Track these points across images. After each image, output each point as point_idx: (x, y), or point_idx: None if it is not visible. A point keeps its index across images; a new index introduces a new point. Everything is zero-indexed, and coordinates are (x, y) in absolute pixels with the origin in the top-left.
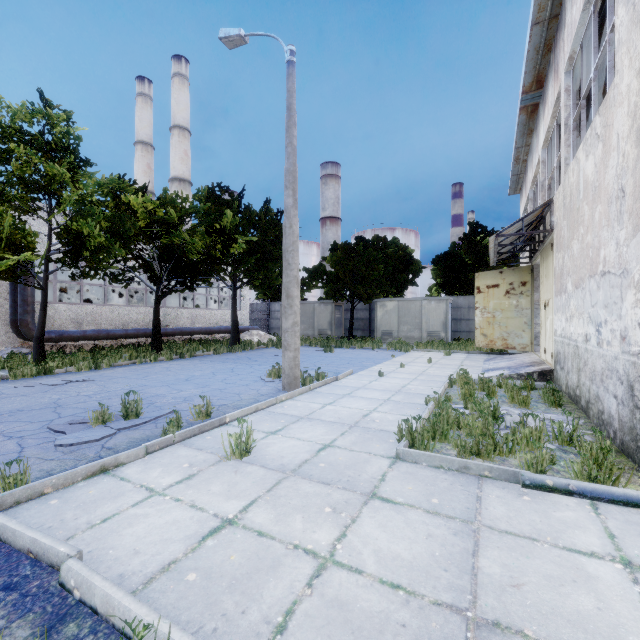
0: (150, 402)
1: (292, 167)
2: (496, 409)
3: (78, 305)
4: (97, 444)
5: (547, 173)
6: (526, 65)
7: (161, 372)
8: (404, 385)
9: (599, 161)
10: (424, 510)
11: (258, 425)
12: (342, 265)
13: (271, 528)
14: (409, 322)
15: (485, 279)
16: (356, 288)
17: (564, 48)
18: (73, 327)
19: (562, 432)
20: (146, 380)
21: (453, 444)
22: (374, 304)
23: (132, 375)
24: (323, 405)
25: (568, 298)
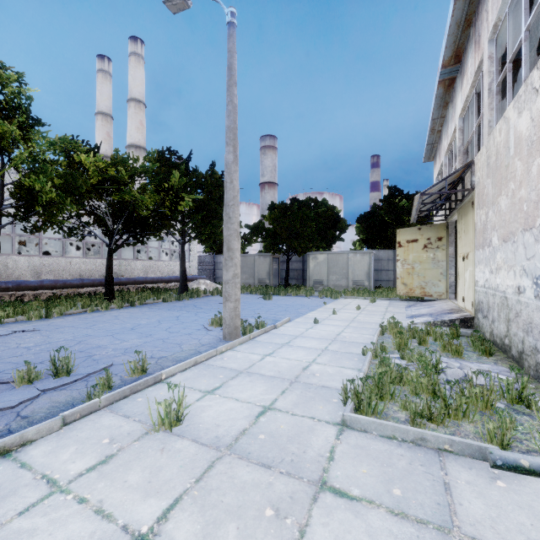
0: (88, 355)
1: (233, 124)
2: (438, 363)
3: (37, 257)
4: (12, 411)
5: (464, 139)
6: (447, 39)
7: (109, 321)
8: (339, 333)
9: (538, 114)
10: (387, 509)
11: (195, 382)
12: (279, 222)
13: None
14: (337, 272)
15: (405, 235)
16: (291, 242)
17: (488, 17)
18: (32, 277)
19: (512, 390)
20: (92, 329)
21: (401, 406)
22: (307, 257)
23: (80, 324)
24: (263, 356)
25: (493, 251)
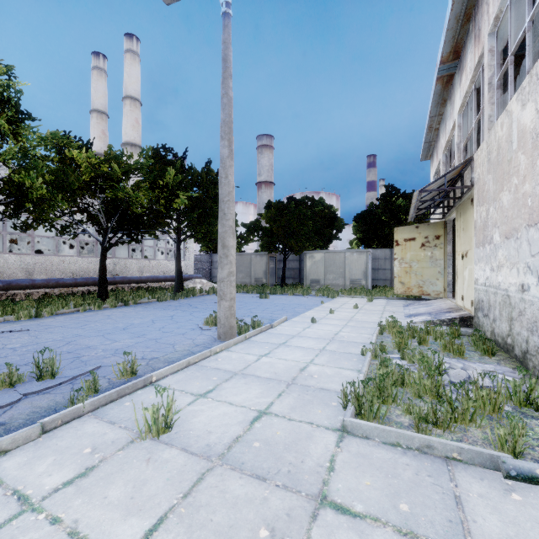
0: (77, 356)
1: (228, 118)
2: (441, 364)
3: (29, 255)
4: None
5: (462, 136)
6: (446, 34)
7: (101, 320)
8: (336, 332)
9: None
10: (394, 528)
11: (187, 384)
12: (276, 221)
13: None
14: (334, 271)
15: (403, 233)
16: (288, 241)
17: (489, 10)
18: (23, 276)
19: (519, 392)
20: (83, 329)
21: (404, 409)
22: (303, 256)
23: (71, 324)
24: (258, 357)
25: (495, 249)
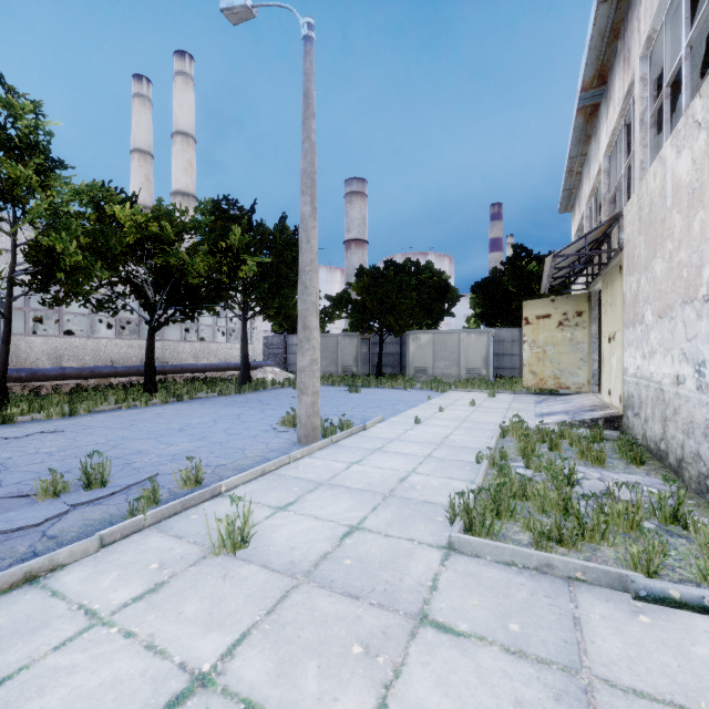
0: (127, 462)
1: (310, 167)
2: (572, 473)
3: (57, 338)
4: (36, 530)
5: (610, 184)
6: (588, 55)
7: (151, 419)
8: (446, 435)
9: (701, 155)
10: (501, 647)
11: (263, 496)
12: (369, 292)
13: (267, 693)
14: (446, 358)
15: (534, 308)
16: (385, 319)
17: (640, 28)
18: (50, 364)
19: (664, 506)
20: (130, 430)
21: (523, 525)
22: (406, 337)
23: (114, 424)
24: (348, 464)
25: (646, 330)
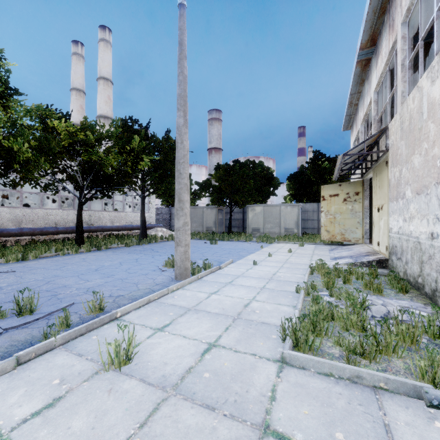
0: (54, 294)
1: (183, 92)
2: (364, 301)
3: (18, 208)
4: None
5: (378, 110)
6: (365, 25)
7: (77, 263)
8: (274, 273)
9: None
10: None
11: (147, 319)
12: (223, 180)
13: None
14: (272, 221)
15: (328, 190)
16: (233, 197)
17: (402, 3)
18: (13, 226)
19: (433, 326)
20: (61, 270)
21: (335, 342)
22: (246, 208)
23: (51, 266)
24: (209, 294)
25: (407, 203)
